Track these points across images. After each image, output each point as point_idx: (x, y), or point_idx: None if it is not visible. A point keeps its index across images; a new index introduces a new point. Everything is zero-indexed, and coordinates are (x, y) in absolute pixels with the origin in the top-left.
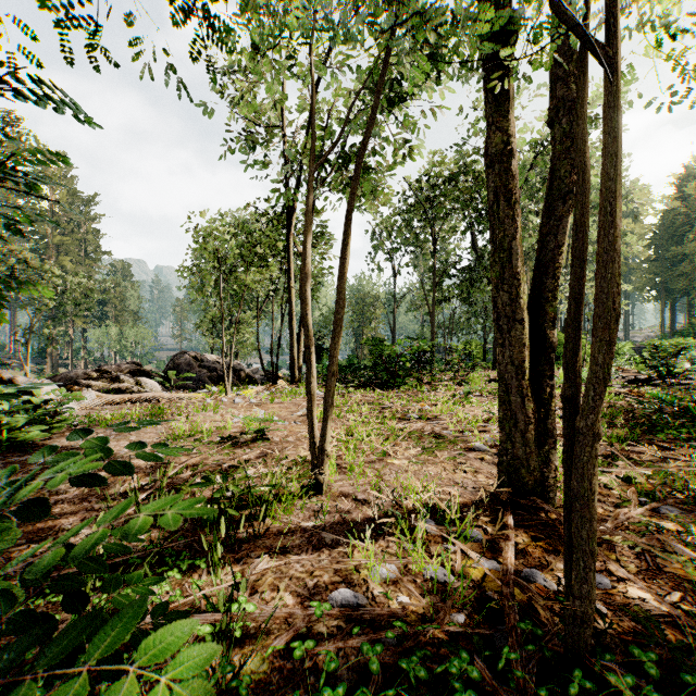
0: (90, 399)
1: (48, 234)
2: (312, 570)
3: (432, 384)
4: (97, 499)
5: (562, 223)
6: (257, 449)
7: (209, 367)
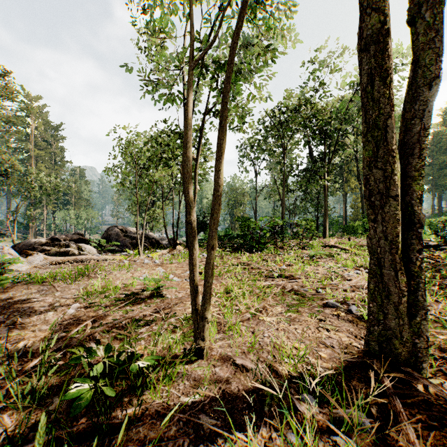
0: (39, 260)
1: (30, 149)
2: None
3: (284, 248)
4: None
5: (427, 106)
6: (150, 307)
7: (131, 236)
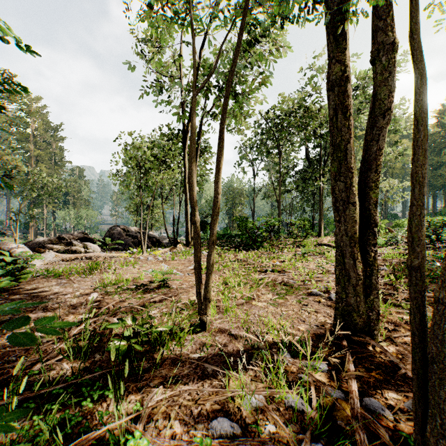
0: (51, 257)
1: (30, 149)
2: (197, 398)
3: (279, 247)
4: (41, 334)
5: (382, 132)
6: (160, 295)
7: (132, 235)
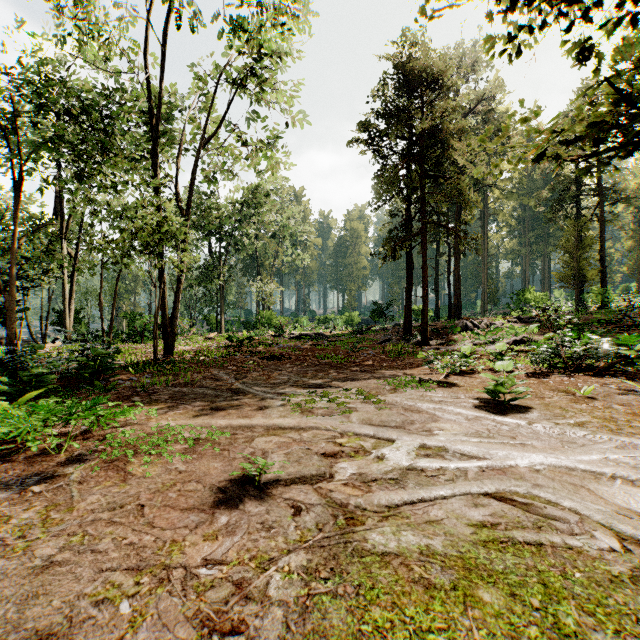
0: None
1: None
2: None
3: None
4: None
5: (179, 289)
6: None
7: None
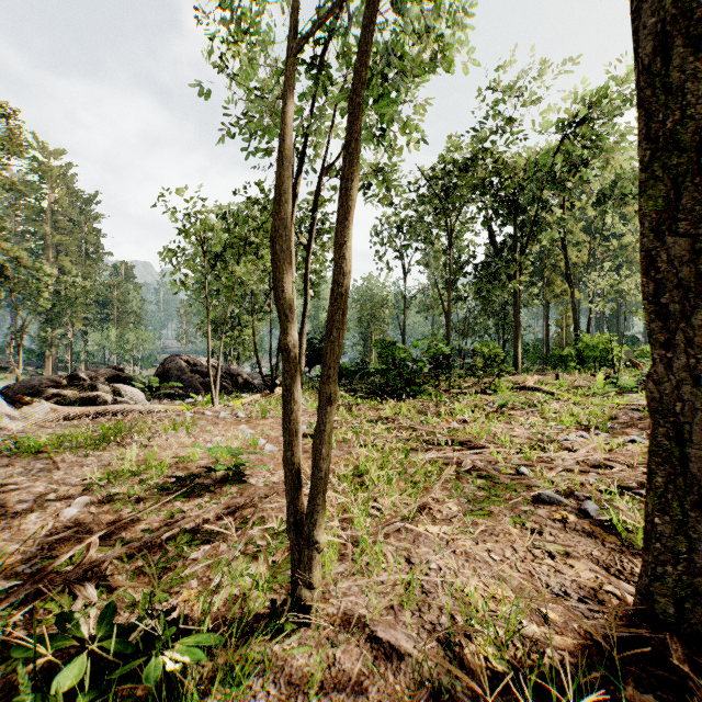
0: (42, 413)
1: (47, 234)
2: None
3: (452, 392)
4: None
5: None
6: (216, 507)
7: (202, 371)
